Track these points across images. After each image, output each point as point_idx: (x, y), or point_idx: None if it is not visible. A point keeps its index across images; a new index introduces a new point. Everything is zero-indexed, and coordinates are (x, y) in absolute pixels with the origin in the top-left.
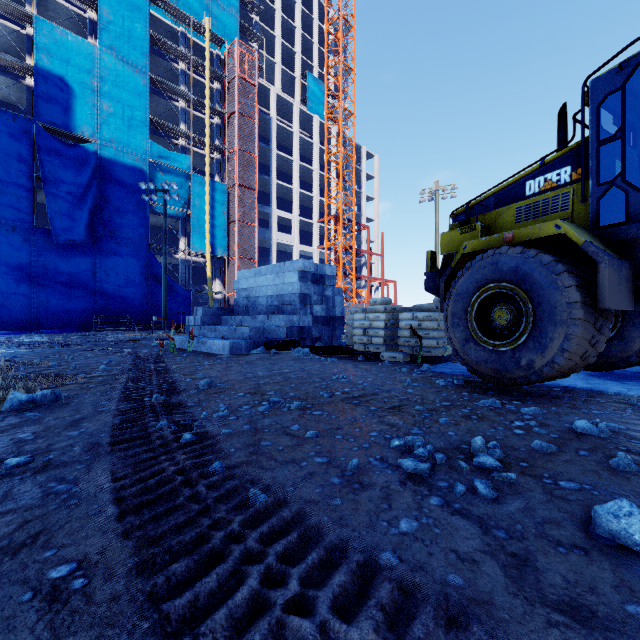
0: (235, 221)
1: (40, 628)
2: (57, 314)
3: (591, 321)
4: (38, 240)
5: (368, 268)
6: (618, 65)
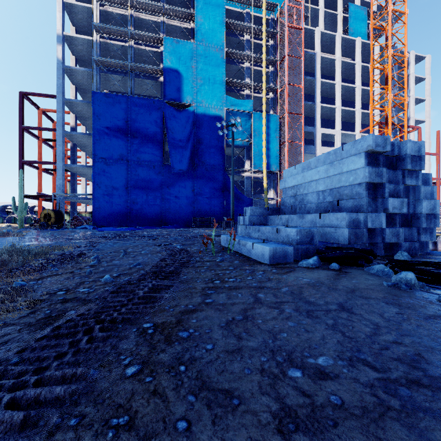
0: (285, 142)
1: None
2: (174, 216)
3: None
4: (165, 172)
5: None
6: None
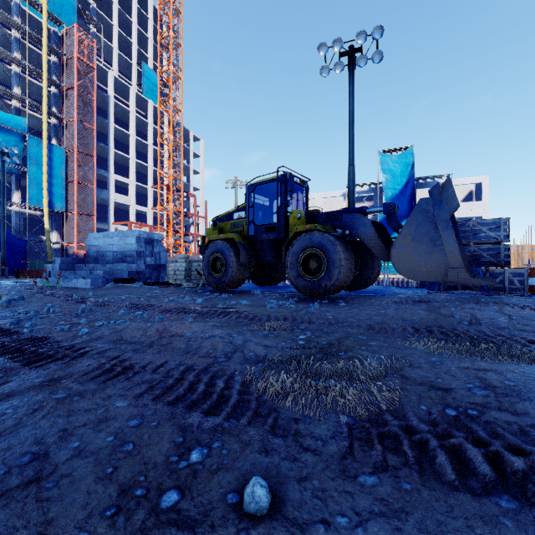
0: (74, 181)
1: (97, 310)
2: None
3: (240, 267)
4: None
5: (195, 227)
6: (251, 184)
